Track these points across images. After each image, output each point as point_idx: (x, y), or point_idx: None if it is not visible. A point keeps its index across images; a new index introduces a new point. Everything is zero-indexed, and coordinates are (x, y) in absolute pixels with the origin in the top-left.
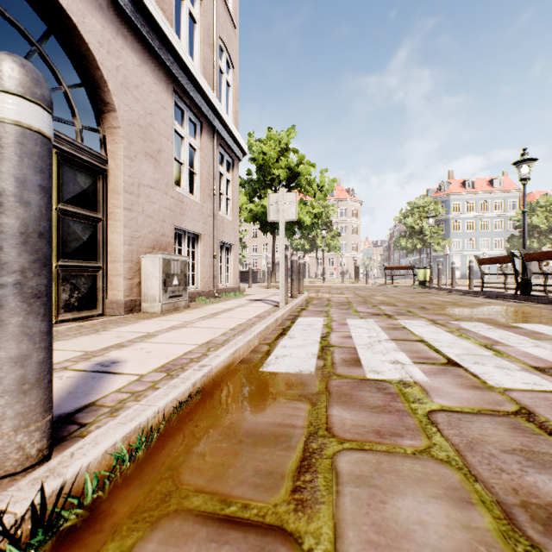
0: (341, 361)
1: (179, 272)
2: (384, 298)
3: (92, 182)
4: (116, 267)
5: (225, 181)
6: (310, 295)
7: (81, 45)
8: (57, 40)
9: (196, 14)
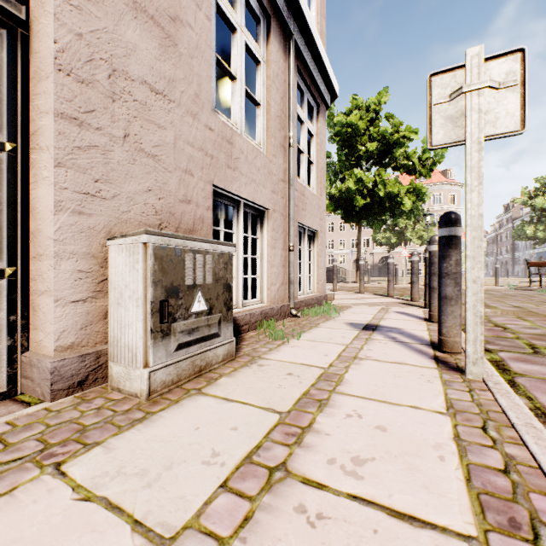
0: None
1: (210, 281)
2: None
3: None
4: (41, 272)
5: (306, 133)
6: None
7: None
8: None
9: None
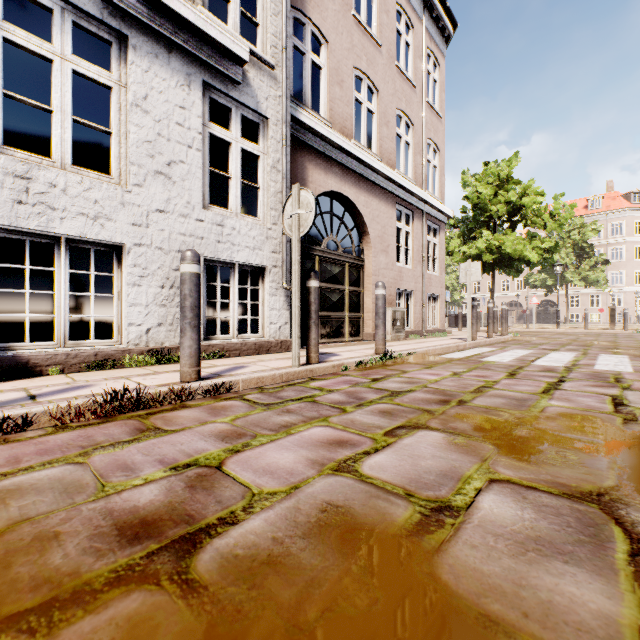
0: (475, 357)
1: (400, 318)
2: (596, 342)
3: (359, 273)
4: (368, 316)
5: (432, 245)
6: (517, 338)
7: (356, 211)
8: (347, 212)
9: (409, 138)
